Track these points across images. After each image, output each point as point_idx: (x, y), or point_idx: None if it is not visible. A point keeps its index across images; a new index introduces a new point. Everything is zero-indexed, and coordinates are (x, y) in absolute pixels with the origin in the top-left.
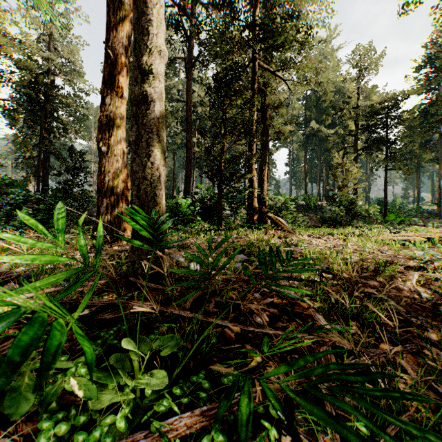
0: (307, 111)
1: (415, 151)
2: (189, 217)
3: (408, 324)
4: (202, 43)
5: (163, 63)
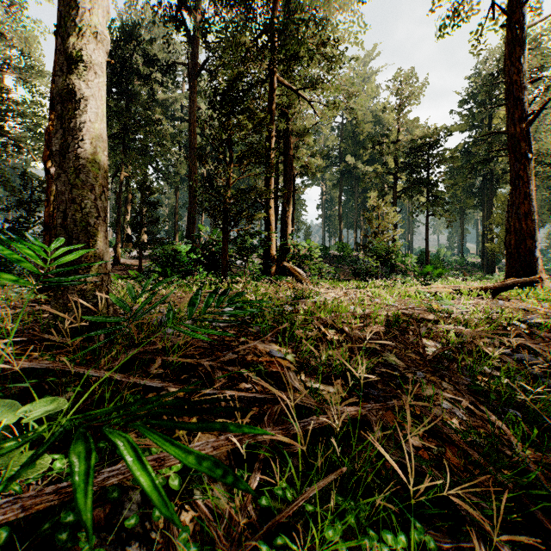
0: (342, 143)
1: (459, 196)
2: (189, 268)
3: (403, 381)
4: (210, 48)
5: (103, 50)
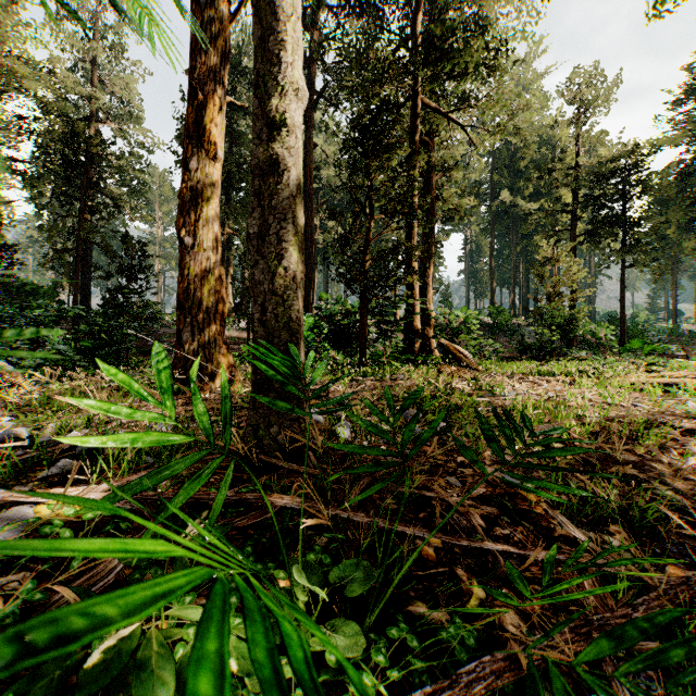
0: (495, 174)
1: (670, 237)
2: (312, 345)
3: None
4: (328, 70)
5: (301, 108)
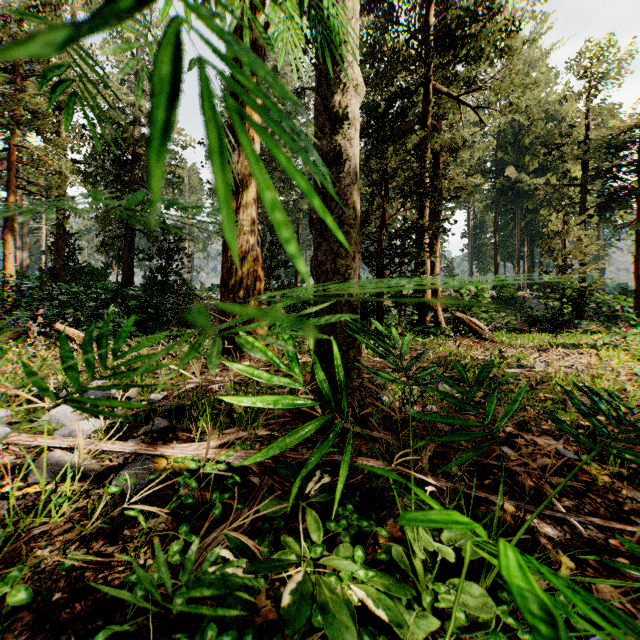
0: (499, 152)
1: None
2: None
3: None
4: None
5: (358, 102)
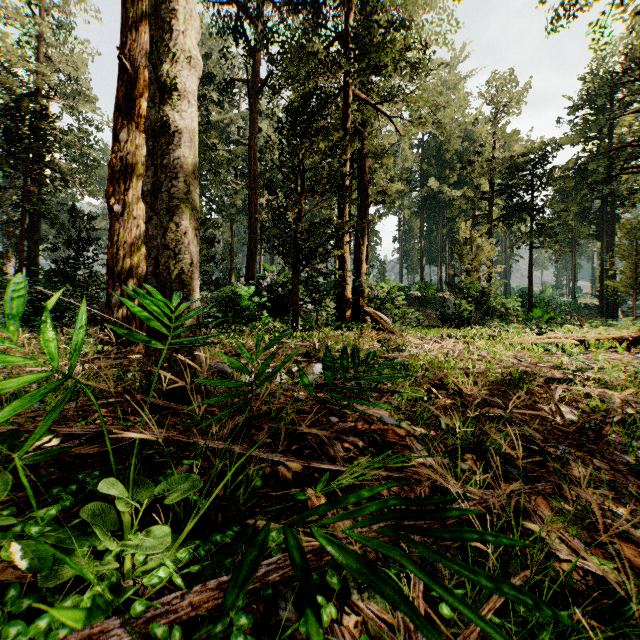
0: (424, 164)
1: (570, 223)
2: (252, 313)
3: (544, 457)
4: (272, 60)
5: (195, 76)
